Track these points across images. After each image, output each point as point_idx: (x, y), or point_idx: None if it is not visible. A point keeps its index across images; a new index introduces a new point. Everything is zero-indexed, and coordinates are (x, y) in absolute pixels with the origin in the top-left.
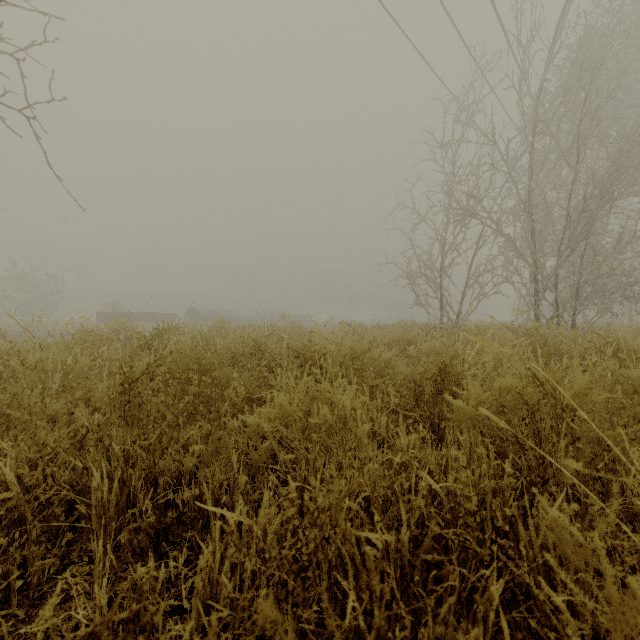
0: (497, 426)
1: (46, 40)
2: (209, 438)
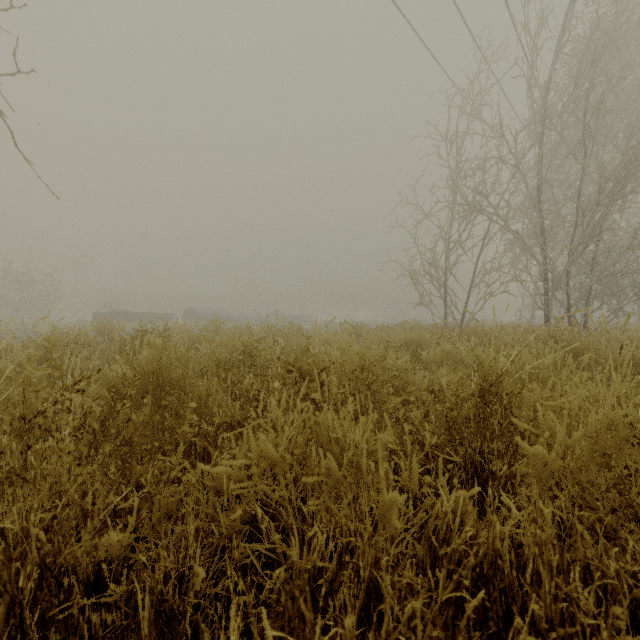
0: (587, 481)
1: (12, 6)
2: (154, 500)
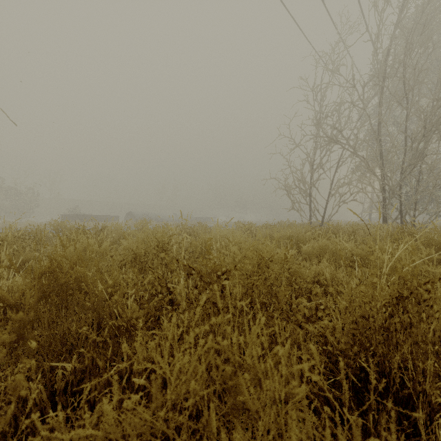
0: None
1: None
2: None
